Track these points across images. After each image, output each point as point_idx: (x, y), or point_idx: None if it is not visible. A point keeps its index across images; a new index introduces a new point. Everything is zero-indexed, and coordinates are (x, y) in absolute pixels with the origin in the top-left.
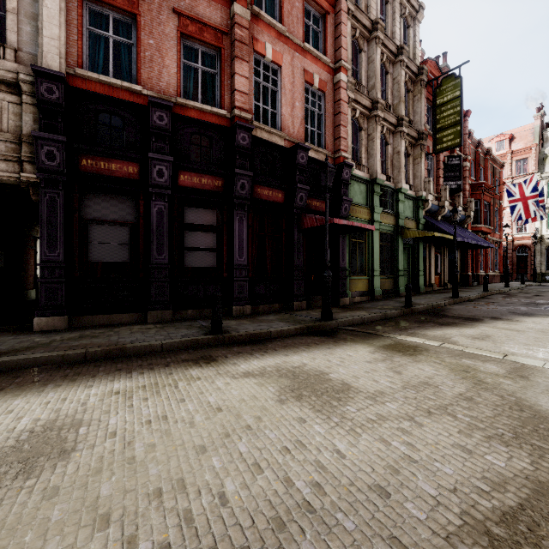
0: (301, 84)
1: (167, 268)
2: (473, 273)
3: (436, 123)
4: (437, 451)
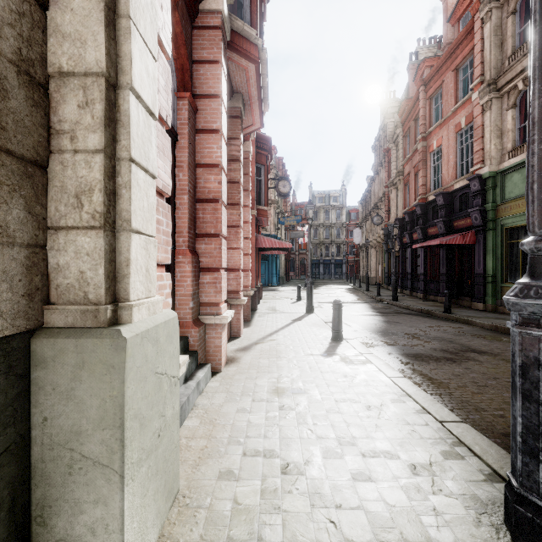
0: (453, 139)
1: (410, 275)
2: None
3: None
4: None
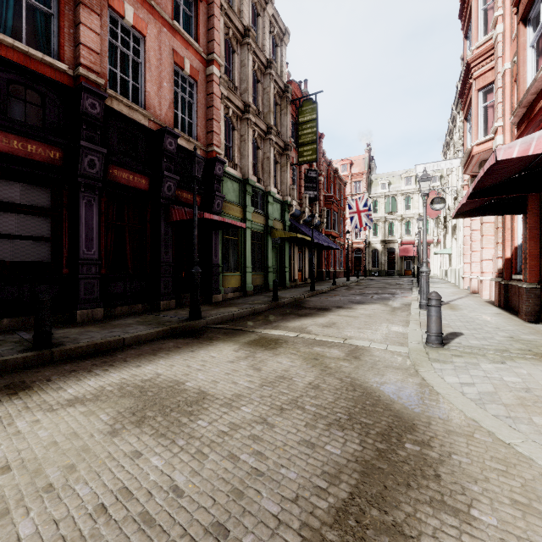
0: (170, 64)
1: None
2: (326, 269)
3: (298, 138)
4: (284, 454)
